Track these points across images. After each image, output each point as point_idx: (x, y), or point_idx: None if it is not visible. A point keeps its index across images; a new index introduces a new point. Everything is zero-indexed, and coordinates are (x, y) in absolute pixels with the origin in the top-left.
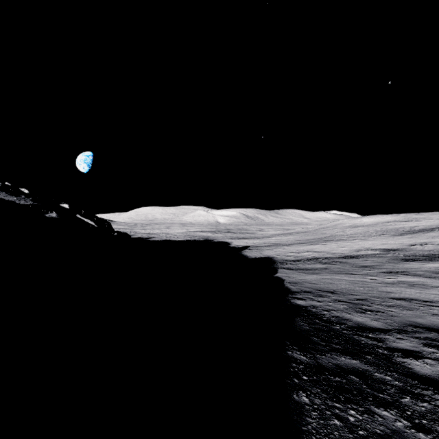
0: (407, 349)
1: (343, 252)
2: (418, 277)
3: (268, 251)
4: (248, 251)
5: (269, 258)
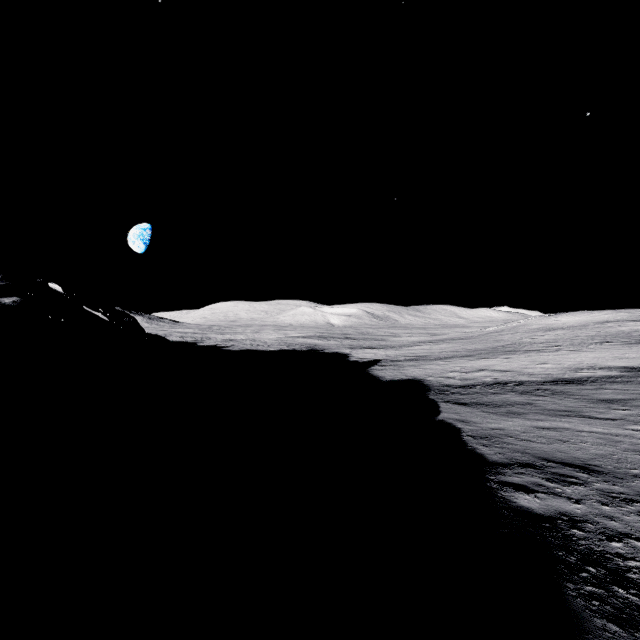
0: None
1: (549, 371)
2: None
3: (412, 368)
4: (379, 368)
5: (417, 381)
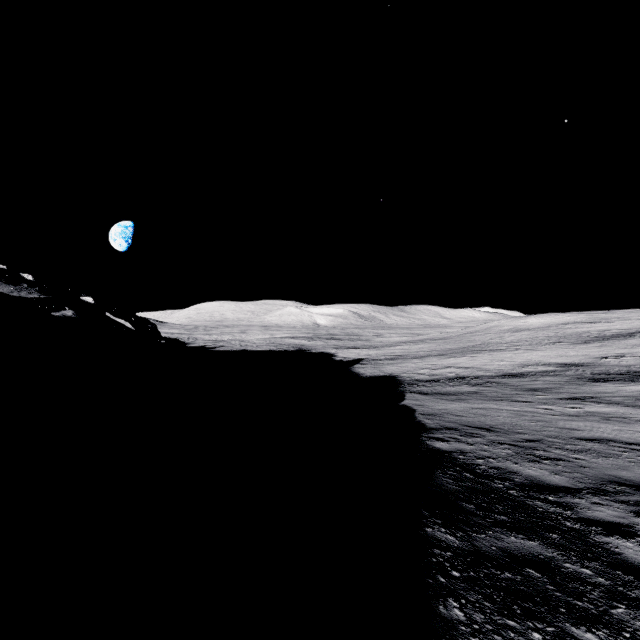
0: (610, 521)
1: (502, 367)
2: (614, 406)
3: (390, 366)
4: (361, 366)
5: (393, 377)
